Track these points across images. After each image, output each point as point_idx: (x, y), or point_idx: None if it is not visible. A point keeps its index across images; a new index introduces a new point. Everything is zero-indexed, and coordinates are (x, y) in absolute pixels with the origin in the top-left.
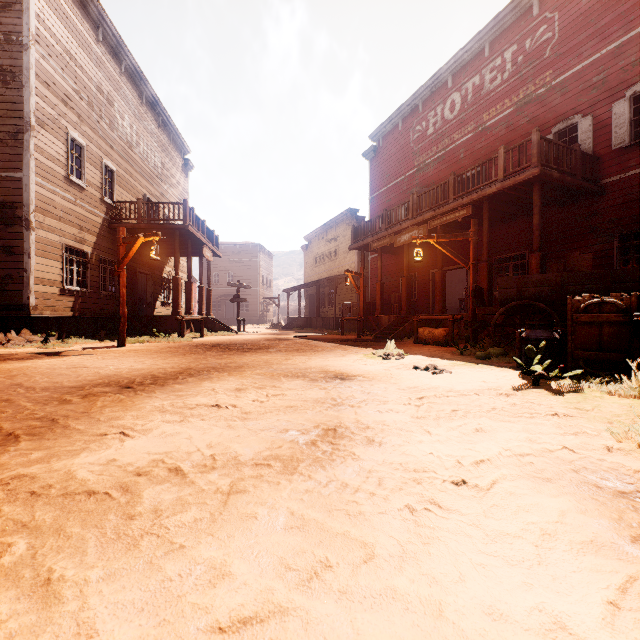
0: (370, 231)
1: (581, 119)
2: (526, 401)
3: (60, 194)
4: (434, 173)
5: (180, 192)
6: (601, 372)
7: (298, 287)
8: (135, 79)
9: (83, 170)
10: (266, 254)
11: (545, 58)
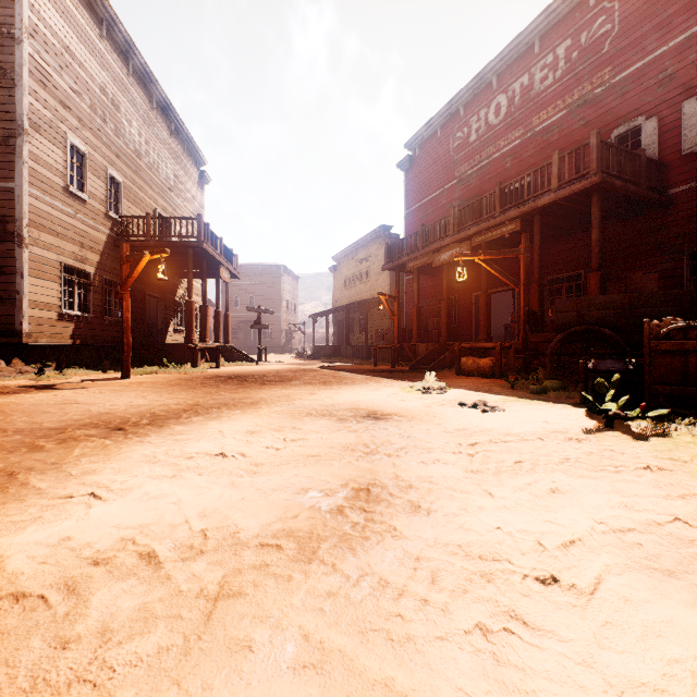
0: (406, 249)
1: (645, 121)
2: (604, 449)
3: (58, 207)
4: (477, 185)
5: (195, 207)
6: (687, 411)
7: (326, 312)
8: (144, 81)
9: (85, 181)
10: (291, 276)
11: (603, 53)
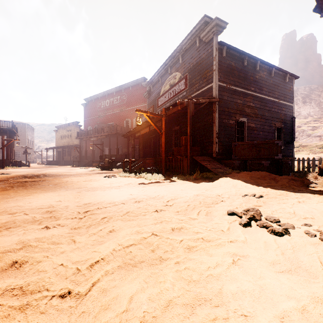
0: (83, 134)
1: (129, 120)
2: None
3: None
4: (103, 119)
5: None
6: None
7: (53, 148)
8: None
9: None
10: (30, 128)
11: (124, 103)
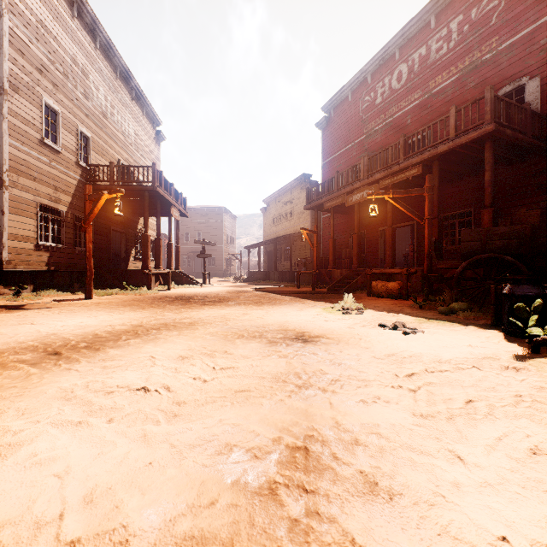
0: (323, 192)
1: (528, 81)
2: None
3: (35, 156)
4: (382, 139)
5: (152, 159)
6: None
7: (258, 244)
8: (109, 55)
9: (58, 135)
10: (230, 216)
11: (491, 25)
